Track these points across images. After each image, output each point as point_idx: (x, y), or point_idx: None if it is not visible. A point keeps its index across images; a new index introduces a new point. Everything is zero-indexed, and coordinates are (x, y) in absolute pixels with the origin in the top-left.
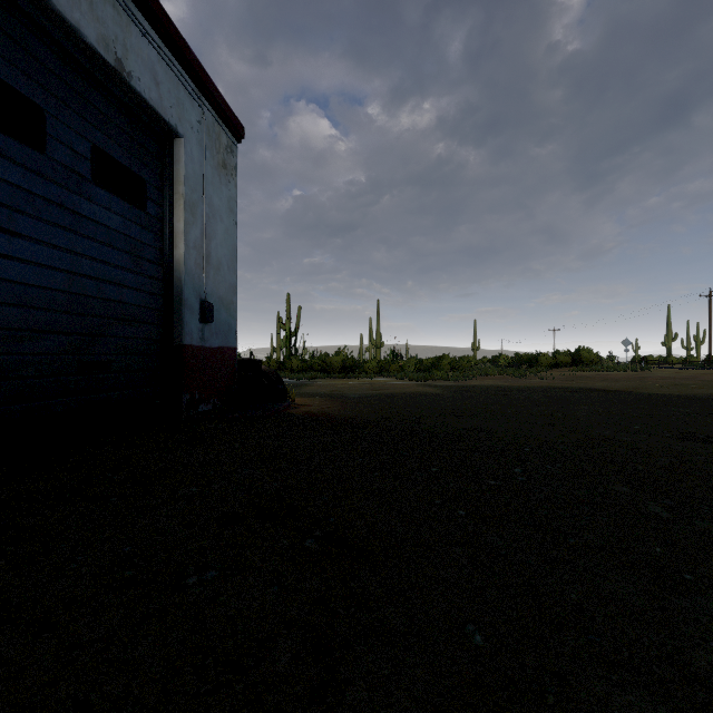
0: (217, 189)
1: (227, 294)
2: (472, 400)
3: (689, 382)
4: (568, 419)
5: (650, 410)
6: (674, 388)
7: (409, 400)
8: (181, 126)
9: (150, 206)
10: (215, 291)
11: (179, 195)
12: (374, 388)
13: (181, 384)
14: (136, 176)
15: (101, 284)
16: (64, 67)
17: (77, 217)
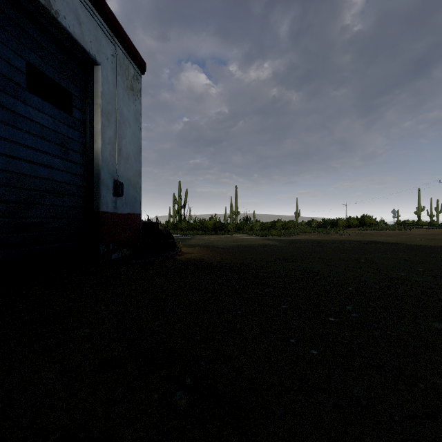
0: (127, 104)
1: (134, 177)
2: (300, 249)
3: (438, 237)
4: (369, 263)
5: (423, 257)
6: (431, 241)
7: (258, 249)
8: (98, 56)
9: (76, 112)
10: (125, 174)
11: (98, 105)
12: (234, 241)
13: (98, 239)
14: (64, 89)
15: (35, 166)
16: (2, 0)
17: (14, 115)
